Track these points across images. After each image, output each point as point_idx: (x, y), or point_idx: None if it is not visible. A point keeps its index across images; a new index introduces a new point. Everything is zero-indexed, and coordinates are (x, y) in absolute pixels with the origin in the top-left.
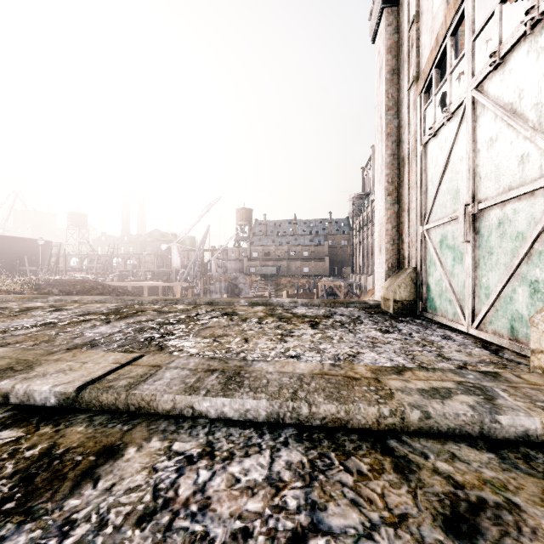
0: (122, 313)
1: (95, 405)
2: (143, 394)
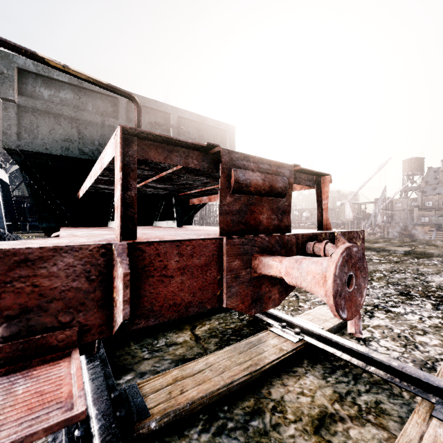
0: (370, 242)
1: (415, 254)
2: (429, 252)
